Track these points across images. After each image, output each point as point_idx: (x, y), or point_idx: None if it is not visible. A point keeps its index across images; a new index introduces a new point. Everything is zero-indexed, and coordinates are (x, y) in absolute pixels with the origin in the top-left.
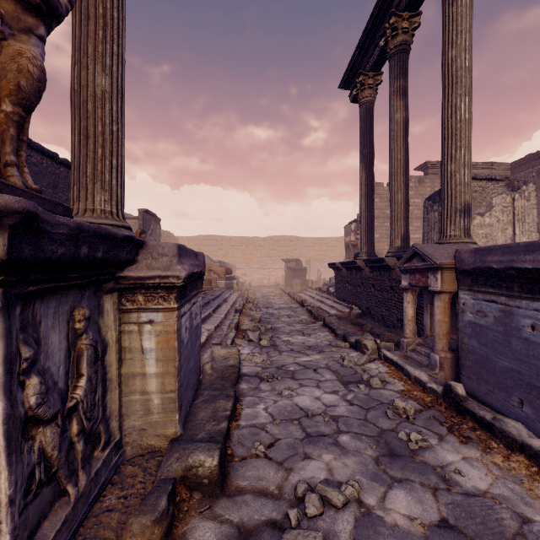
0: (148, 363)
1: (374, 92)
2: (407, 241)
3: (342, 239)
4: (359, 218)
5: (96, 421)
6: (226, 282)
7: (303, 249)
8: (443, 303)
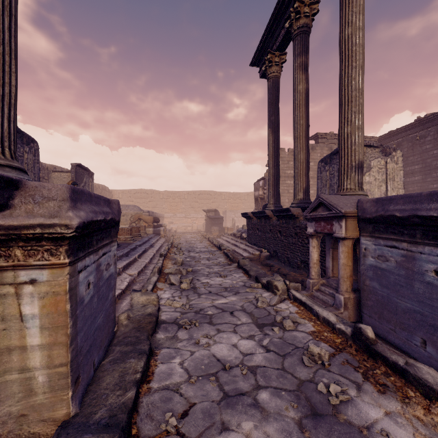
0: (30, 332)
1: (279, 69)
2: (308, 194)
3: (252, 194)
4: (265, 176)
5: None
6: (154, 229)
7: (220, 201)
8: (347, 248)
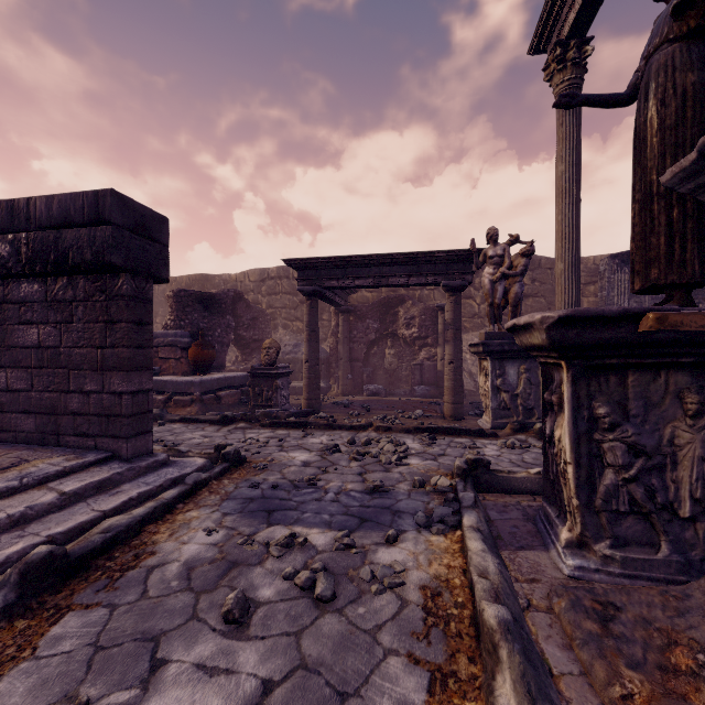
0: None
1: None
2: None
3: None
4: None
5: (530, 406)
6: None
7: None
8: None
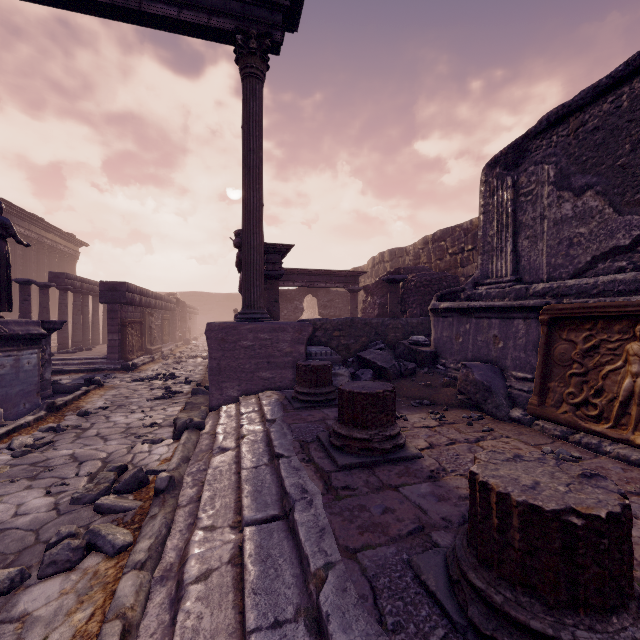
0: None
1: None
2: None
3: None
4: None
5: None
6: None
7: None
8: None
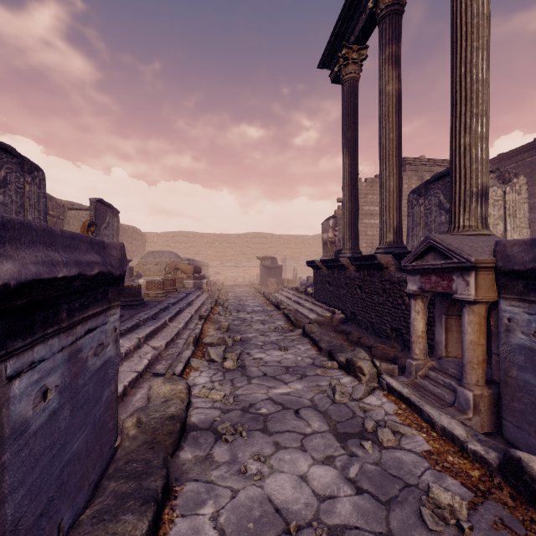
0: None
1: (358, 68)
2: (401, 235)
3: (318, 237)
4: (336, 214)
5: None
6: (195, 281)
7: (278, 246)
8: (478, 317)
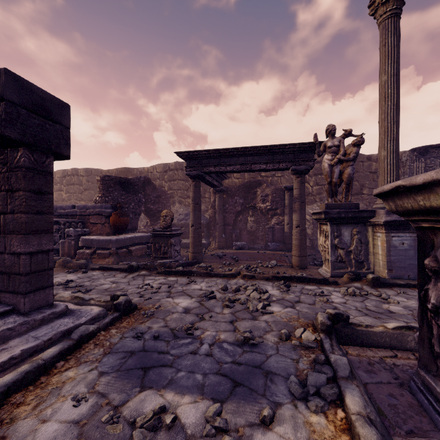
0: (379, 250)
1: None
2: None
3: None
4: None
5: (361, 259)
6: None
7: None
8: None
